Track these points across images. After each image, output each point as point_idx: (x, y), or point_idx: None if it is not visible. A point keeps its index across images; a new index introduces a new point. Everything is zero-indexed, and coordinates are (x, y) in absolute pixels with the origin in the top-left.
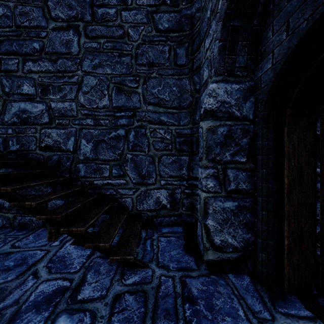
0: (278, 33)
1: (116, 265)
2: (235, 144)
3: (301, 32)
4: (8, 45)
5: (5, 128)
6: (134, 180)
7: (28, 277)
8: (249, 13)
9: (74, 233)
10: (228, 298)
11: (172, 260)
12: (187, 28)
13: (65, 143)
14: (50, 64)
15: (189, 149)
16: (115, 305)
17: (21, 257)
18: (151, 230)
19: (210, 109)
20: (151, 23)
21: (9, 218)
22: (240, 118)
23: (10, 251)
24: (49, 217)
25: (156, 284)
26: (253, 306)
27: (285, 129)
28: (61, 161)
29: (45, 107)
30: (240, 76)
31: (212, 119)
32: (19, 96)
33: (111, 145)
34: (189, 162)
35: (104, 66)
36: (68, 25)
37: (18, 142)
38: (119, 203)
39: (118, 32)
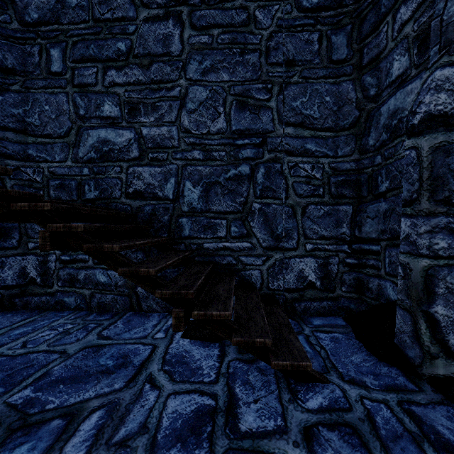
0: None
1: (272, 374)
2: None
3: None
4: (84, 48)
5: (80, 167)
6: (264, 243)
7: (144, 386)
8: None
9: (214, 319)
10: None
11: (362, 371)
12: (350, 1)
13: (161, 187)
14: (141, 72)
15: (353, 193)
16: (313, 448)
17: (118, 353)
18: (294, 320)
19: (441, 112)
20: None
21: (84, 296)
22: None
23: (100, 344)
24: (176, 292)
25: (362, 414)
26: None
27: None
28: (156, 213)
29: (134, 134)
30: None
31: (445, 130)
32: (99, 120)
33: (229, 189)
34: (353, 215)
35: (218, 69)
36: (165, 13)
37: (97, 186)
38: (241, 278)
39: (240, 17)
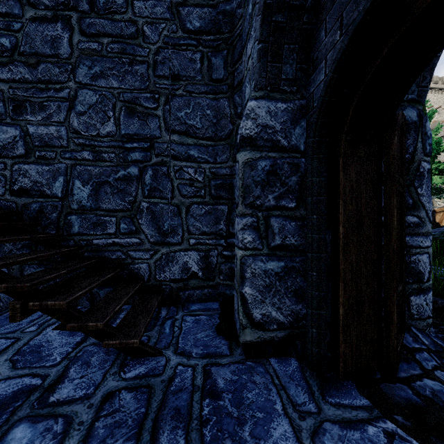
0: (331, 32)
1: (116, 353)
2: (281, 183)
3: (352, 27)
4: None
5: None
6: (152, 239)
7: None
8: (296, 5)
9: (49, 308)
10: (265, 389)
11: (197, 344)
12: (226, 30)
13: (49, 185)
14: (28, 70)
15: (228, 195)
16: (103, 406)
17: None
18: (175, 307)
19: (248, 135)
20: (176, 20)
21: None
22: (288, 148)
23: None
24: (12, 286)
25: (168, 376)
26: (296, 397)
27: (340, 161)
28: (44, 211)
29: (20, 132)
30: (288, 91)
31: (251, 149)
32: None
33: (119, 189)
34: (228, 214)
35: (108, 76)
36: (54, 15)
37: None
38: (130, 271)
39: (129, 30)
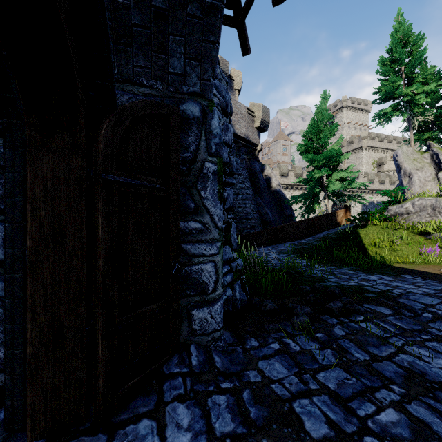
0: None
1: None
2: None
3: None
4: None
5: None
6: None
7: None
8: None
9: None
10: None
11: None
12: None
13: None
14: None
15: None
16: None
17: None
18: None
19: None
20: None
21: None
22: None
23: None
24: None
25: None
26: None
27: (27, 152)
28: None
29: None
30: None
31: None
32: None
33: None
34: None
35: None
36: None
37: None
38: None
39: None
